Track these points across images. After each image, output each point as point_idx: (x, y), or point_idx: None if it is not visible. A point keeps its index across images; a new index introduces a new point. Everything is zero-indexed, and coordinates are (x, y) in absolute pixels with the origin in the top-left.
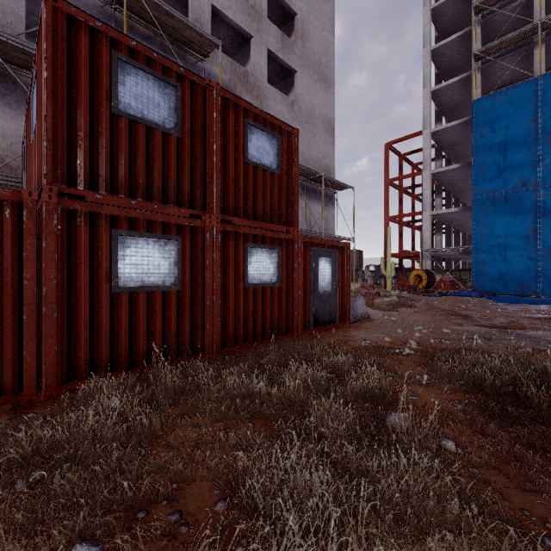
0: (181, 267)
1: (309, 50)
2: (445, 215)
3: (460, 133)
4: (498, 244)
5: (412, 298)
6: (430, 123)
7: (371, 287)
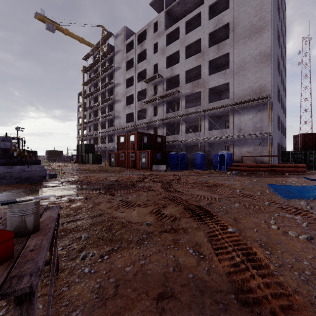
0: (124, 157)
1: (239, 30)
2: None
3: None
4: None
5: (276, 177)
6: None
7: (253, 166)
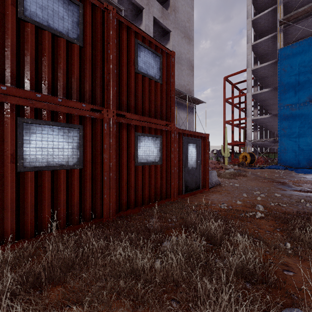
0: (82, 150)
1: (178, 18)
2: (260, 120)
3: (269, 70)
4: (294, 136)
5: (242, 170)
6: (251, 64)
7: (217, 163)
